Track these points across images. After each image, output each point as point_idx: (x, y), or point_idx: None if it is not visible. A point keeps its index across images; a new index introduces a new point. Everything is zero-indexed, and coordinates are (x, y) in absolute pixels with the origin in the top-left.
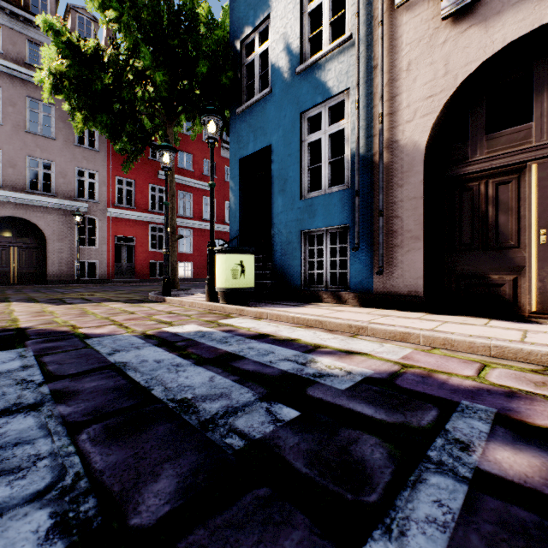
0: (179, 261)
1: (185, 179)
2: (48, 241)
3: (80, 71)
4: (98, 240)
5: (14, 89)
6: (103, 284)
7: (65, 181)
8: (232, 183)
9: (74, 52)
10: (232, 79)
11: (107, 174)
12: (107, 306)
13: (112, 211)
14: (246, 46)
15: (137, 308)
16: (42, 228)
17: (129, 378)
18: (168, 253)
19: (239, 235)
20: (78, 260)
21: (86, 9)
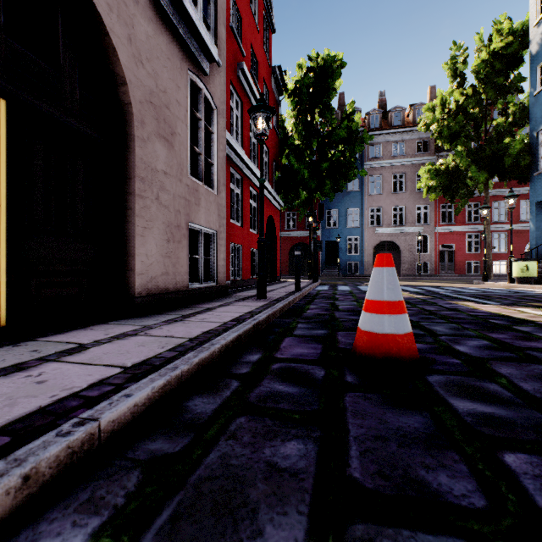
0: (493, 260)
1: (499, 191)
2: (401, 252)
3: (439, 181)
4: (428, 249)
5: (386, 173)
6: (434, 277)
7: (410, 216)
8: (530, 216)
9: (437, 175)
10: (528, 161)
11: (434, 204)
12: (455, 284)
13: (438, 228)
14: (541, 134)
15: (470, 285)
16: (398, 245)
17: (480, 290)
18: (485, 260)
19: (535, 248)
20: (419, 263)
21: (421, 103)
